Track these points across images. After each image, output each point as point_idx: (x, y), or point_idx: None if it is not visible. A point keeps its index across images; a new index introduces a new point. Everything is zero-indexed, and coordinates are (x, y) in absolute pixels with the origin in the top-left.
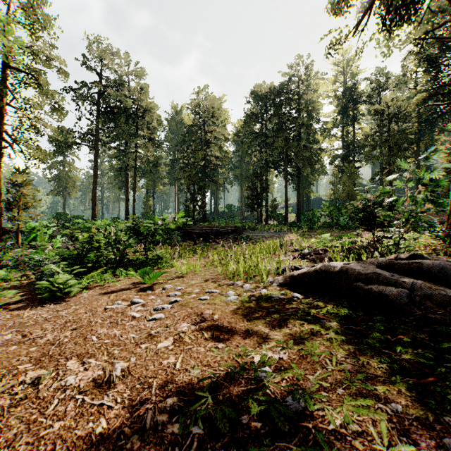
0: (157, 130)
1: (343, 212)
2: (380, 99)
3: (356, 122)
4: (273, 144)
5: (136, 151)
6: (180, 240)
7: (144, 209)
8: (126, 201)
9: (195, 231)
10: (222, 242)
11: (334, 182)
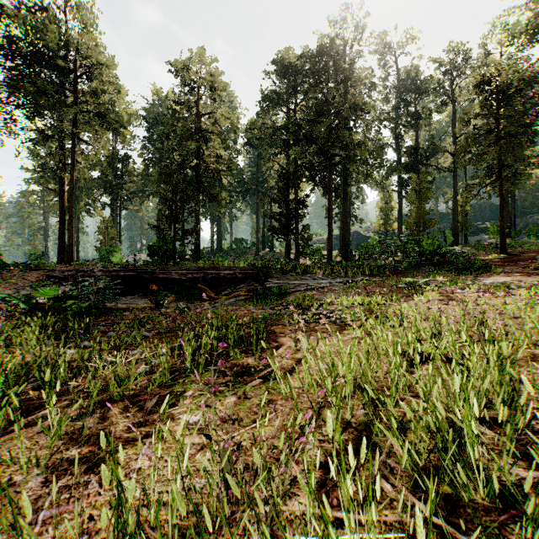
0: (128, 121)
1: (425, 244)
2: (453, 90)
3: (419, 123)
4: (311, 132)
5: (74, 137)
6: (112, 299)
7: (101, 241)
8: (59, 224)
9: (171, 276)
10: (223, 299)
11: (385, 207)
